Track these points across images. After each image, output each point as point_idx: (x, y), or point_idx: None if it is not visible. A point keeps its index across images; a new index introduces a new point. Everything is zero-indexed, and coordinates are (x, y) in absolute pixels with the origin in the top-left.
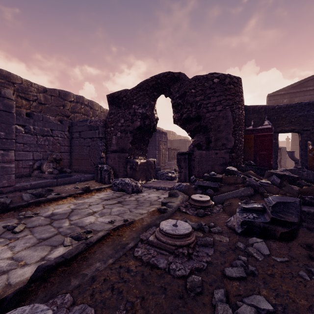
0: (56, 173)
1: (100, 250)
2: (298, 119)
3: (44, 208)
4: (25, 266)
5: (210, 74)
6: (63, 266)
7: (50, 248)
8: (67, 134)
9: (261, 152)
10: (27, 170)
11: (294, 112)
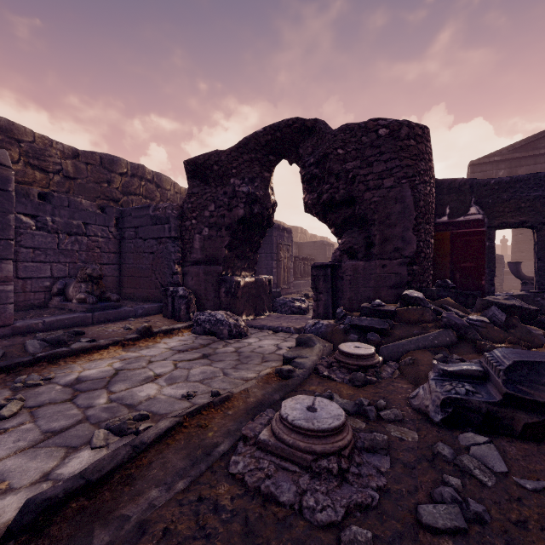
0: (91, 302)
1: (160, 460)
2: (533, 203)
3: (65, 368)
4: (7, 494)
5: (372, 121)
6: (81, 498)
7: (65, 451)
8: (114, 231)
9: (464, 264)
10: (41, 297)
11: (524, 190)
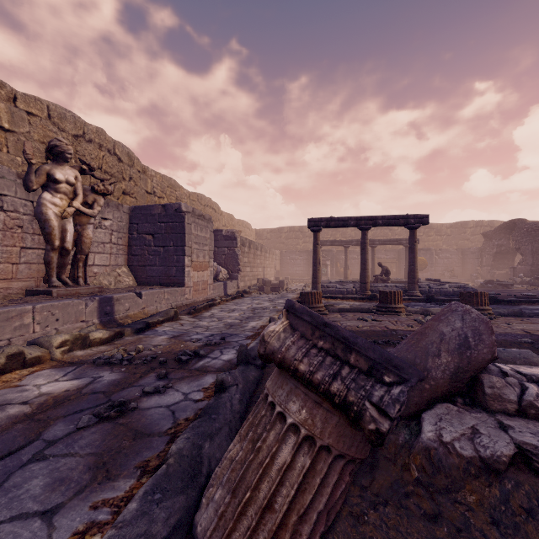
0: (449, 277)
1: None
2: None
3: None
4: None
5: (523, 226)
6: None
7: None
8: (460, 256)
9: None
10: (439, 276)
11: None
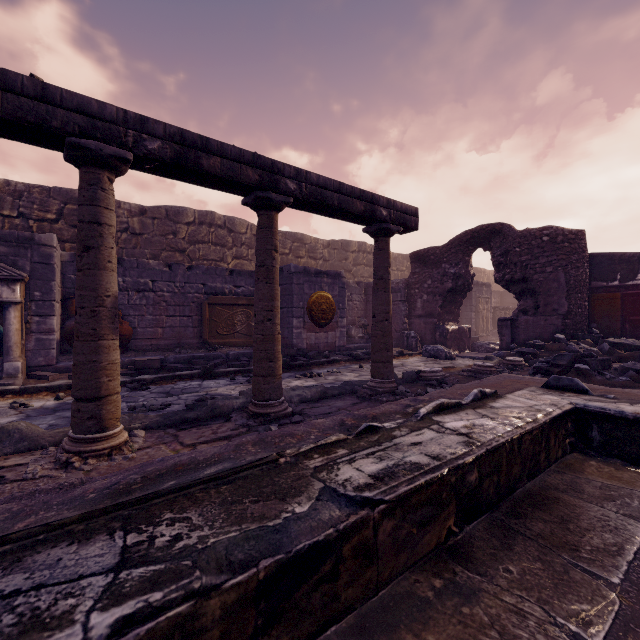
0: (367, 338)
1: None
2: None
3: None
4: None
5: (538, 231)
6: None
7: None
8: (363, 297)
9: (633, 317)
10: None
11: None
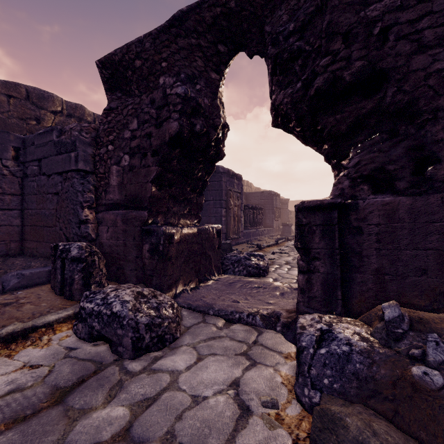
0: None
1: None
2: None
3: None
4: None
5: None
6: None
7: None
8: (11, 165)
9: None
10: None
11: None
